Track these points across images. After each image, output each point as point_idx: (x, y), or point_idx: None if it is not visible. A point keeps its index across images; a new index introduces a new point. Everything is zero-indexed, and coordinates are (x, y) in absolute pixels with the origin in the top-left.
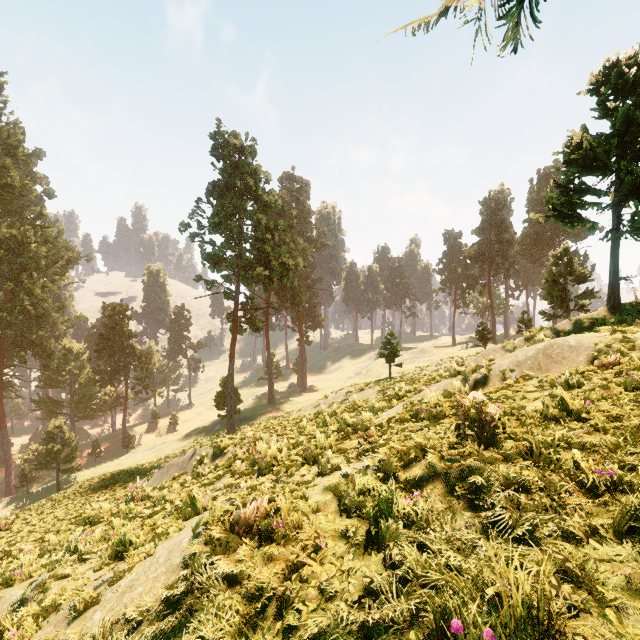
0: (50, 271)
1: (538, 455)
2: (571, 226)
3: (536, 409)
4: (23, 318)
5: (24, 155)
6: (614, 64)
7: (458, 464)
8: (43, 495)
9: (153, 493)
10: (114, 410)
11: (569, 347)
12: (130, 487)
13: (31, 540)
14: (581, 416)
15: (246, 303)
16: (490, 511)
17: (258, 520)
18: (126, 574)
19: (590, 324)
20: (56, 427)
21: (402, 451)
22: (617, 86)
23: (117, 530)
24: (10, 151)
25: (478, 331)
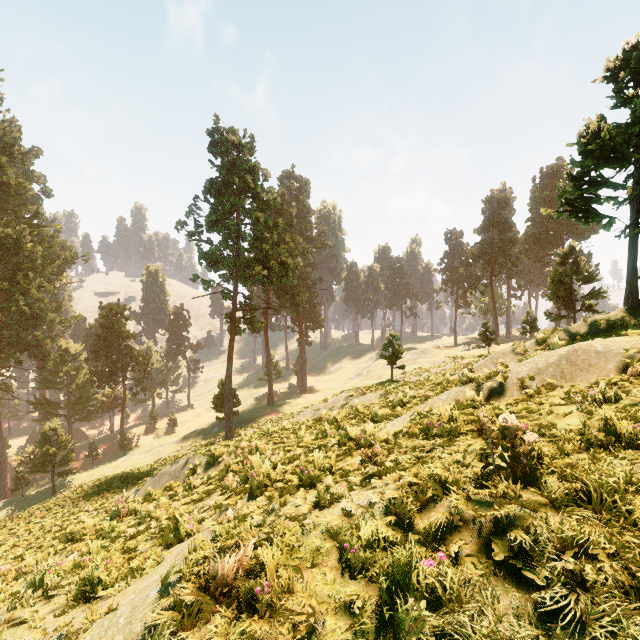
0: (47, 271)
1: (598, 502)
2: (585, 222)
3: (571, 428)
4: (19, 318)
5: (20, 153)
6: (634, 48)
7: (494, 513)
8: (38, 499)
9: (141, 507)
10: (112, 411)
11: (596, 353)
12: (116, 501)
13: (10, 557)
14: (635, 442)
15: (245, 303)
16: (547, 590)
17: (238, 580)
18: (80, 636)
19: (607, 326)
20: (51, 429)
21: (416, 482)
22: (637, 71)
23: (93, 556)
24: (6, 149)
25: (481, 332)
